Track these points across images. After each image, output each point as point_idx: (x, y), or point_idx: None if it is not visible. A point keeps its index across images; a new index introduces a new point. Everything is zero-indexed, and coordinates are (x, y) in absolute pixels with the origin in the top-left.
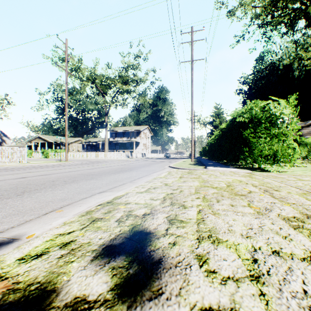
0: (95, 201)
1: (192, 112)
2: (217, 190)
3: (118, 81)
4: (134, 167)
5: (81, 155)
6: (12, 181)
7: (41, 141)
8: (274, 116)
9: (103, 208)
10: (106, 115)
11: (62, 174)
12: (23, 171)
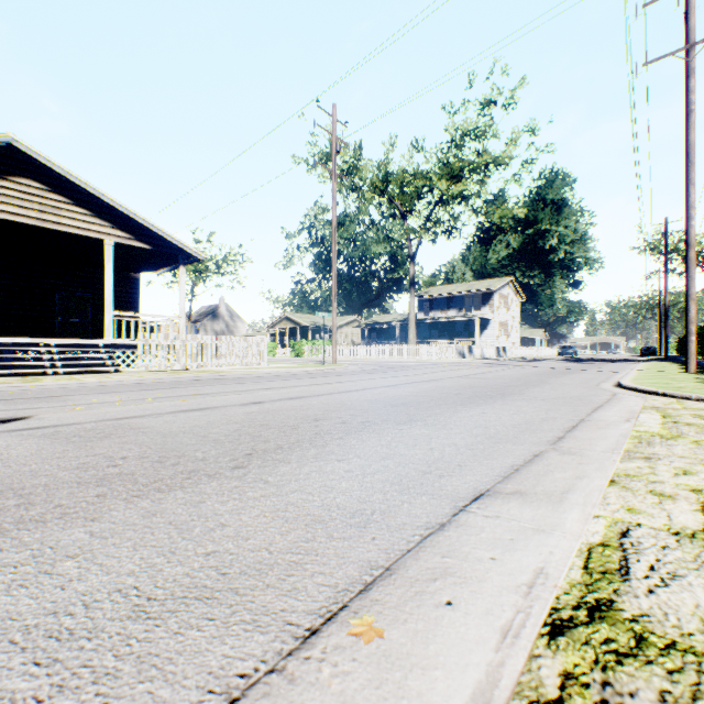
0: (507, 577)
1: (688, 211)
2: None
3: (439, 175)
4: (506, 386)
5: (359, 351)
6: (234, 413)
7: (290, 324)
8: None
9: (626, 702)
10: (410, 260)
11: (333, 399)
12: (258, 385)
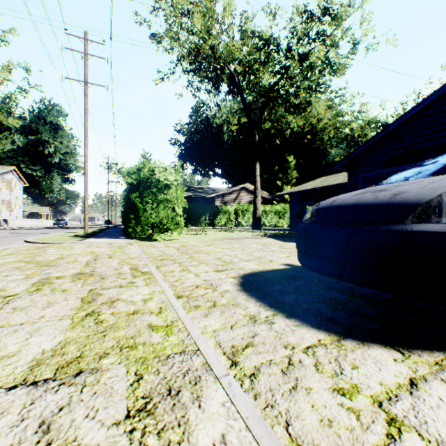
0: None
1: (86, 158)
2: (27, 264)
3: None
4: None
5: None
6: None
7: None
8: (161, 182)
9: None
10: None
11: None
12: None
